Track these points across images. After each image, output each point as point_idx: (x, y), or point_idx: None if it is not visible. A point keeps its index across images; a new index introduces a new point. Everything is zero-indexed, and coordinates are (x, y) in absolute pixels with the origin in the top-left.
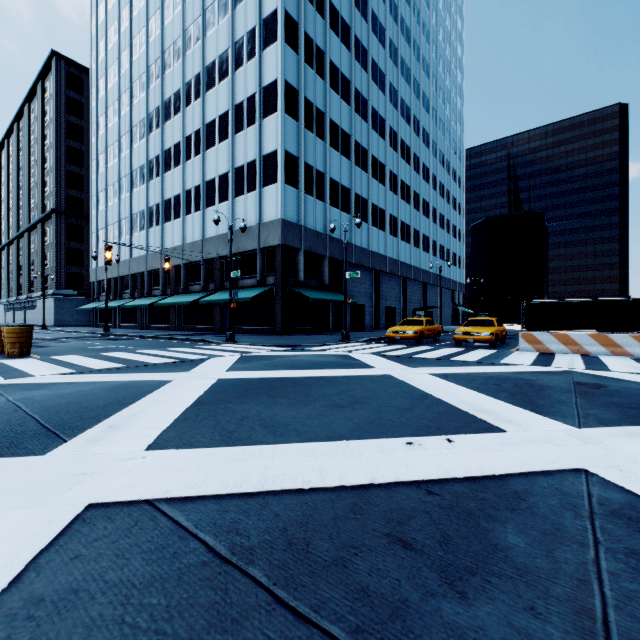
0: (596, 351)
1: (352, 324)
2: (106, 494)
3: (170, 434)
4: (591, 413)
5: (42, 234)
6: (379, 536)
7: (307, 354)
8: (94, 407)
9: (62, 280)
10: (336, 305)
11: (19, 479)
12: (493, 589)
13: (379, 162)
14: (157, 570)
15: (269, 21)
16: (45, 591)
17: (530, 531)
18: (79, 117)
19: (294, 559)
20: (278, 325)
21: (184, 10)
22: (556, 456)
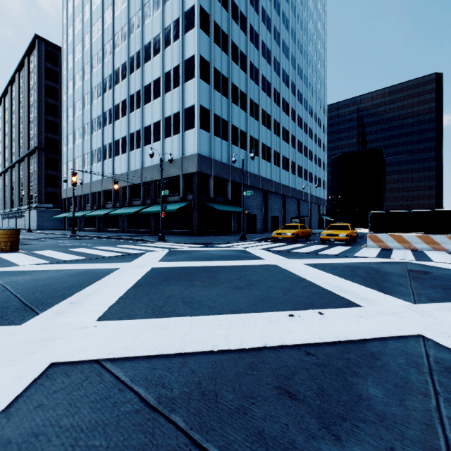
0: (422, 247)
1: (248, 228)
2: (65, 355)
3: (115, 308)
4: (422, 292)
5: (28, 164)
6: (271, 388)
7: (216, 249)
8: (61, 288)
9: (42, 197)
10: (236, 215)
11: (1, 343)
12: (360, 432)
13: (267, 114)
14: (100, 417)
15: (189, 13)
16: (12, 435)
17: (385, 384)
18: (54, 82)
19: (206, 407)
20: (195, 229)
21: (129, 6)
22: (400, 325)
